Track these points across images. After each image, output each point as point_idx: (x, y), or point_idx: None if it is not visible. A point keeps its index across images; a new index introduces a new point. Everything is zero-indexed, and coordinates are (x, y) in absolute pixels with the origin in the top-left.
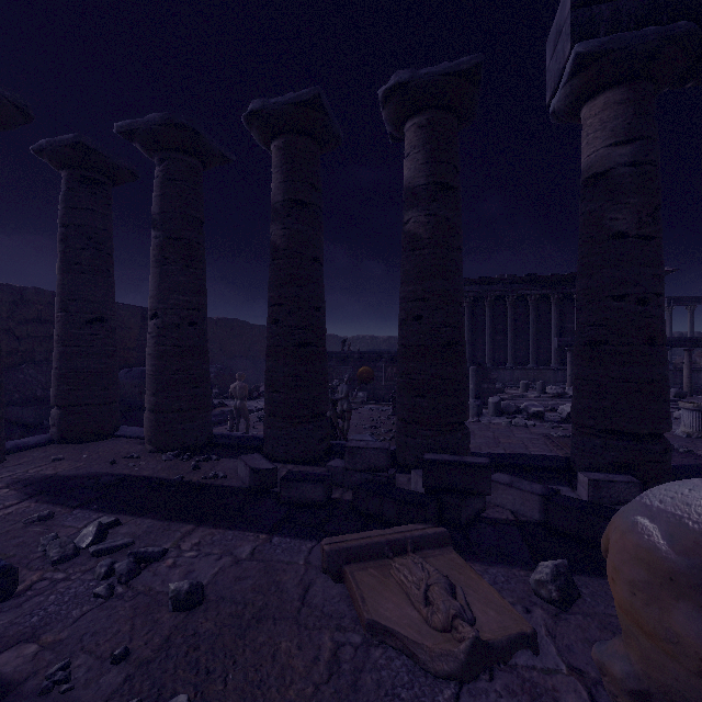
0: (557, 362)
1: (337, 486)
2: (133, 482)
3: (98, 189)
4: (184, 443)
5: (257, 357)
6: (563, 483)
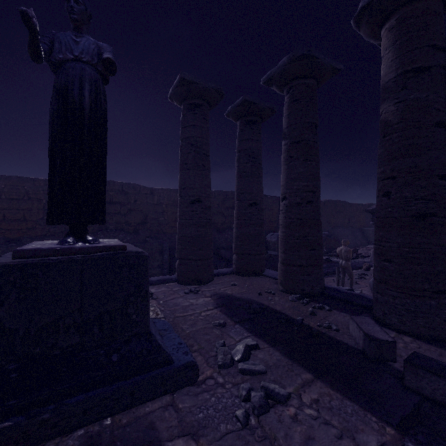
0: None
1: None
2: (269, 312)
3: (254, 126)
4: (303, 290)
5: (354, 227)
6: None
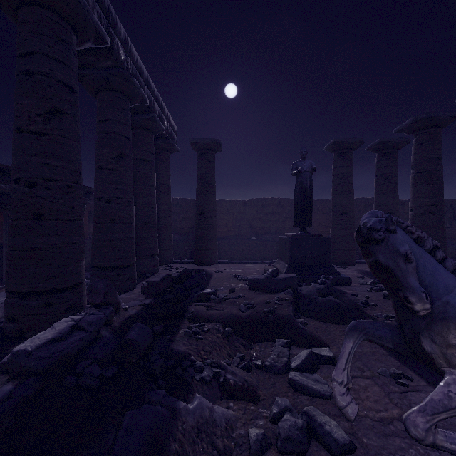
0: None
1: None
2: None
3: (389, 156)
4: None
5: None
6: None
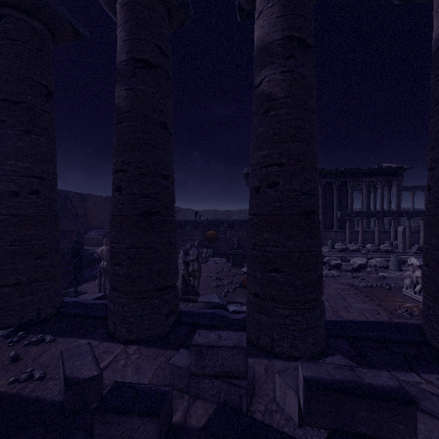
0: (337, 227)
1: (181, 391)
2: None
3: None
4: (22, 318)
5: None
6: (436, 367)
